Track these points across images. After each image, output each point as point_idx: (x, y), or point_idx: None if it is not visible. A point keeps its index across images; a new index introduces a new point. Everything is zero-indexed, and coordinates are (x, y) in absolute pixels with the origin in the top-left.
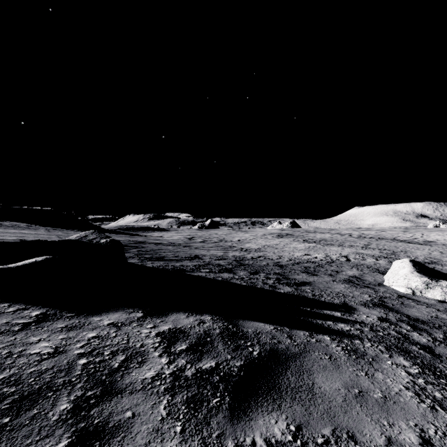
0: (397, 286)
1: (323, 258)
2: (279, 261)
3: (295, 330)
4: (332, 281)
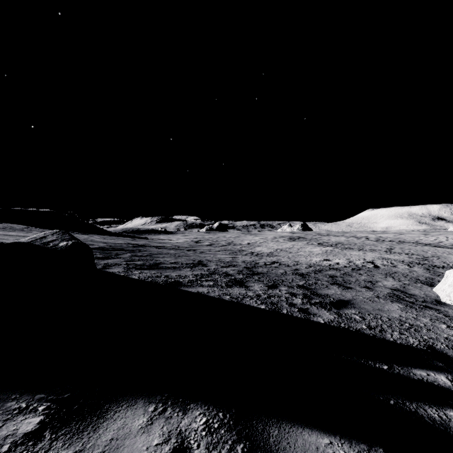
0: None
1: (347, 264)
2: (297, 268)
3: None
4: (375, 297)
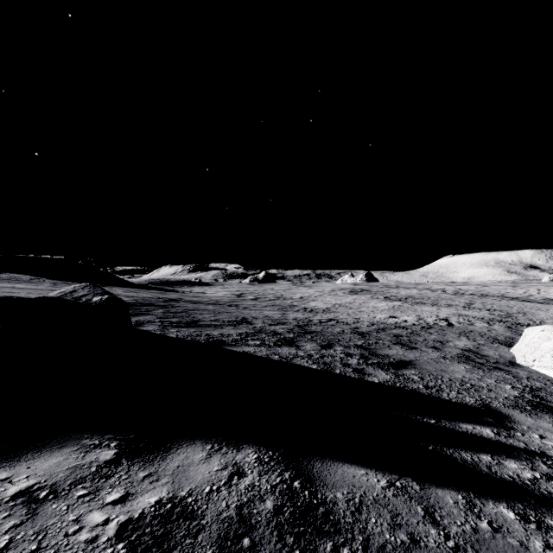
0: (542, 368)
1: (416, 322)
2: (357, 326)
3: (433, 489)
4: (442, 358)
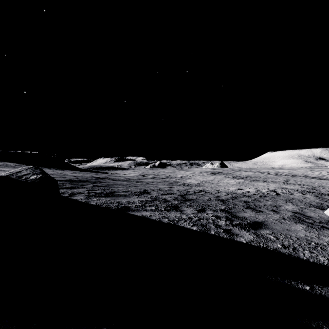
0: None
1: (255, 192)
2: (218, 195)
3: None
4: (282, 219)
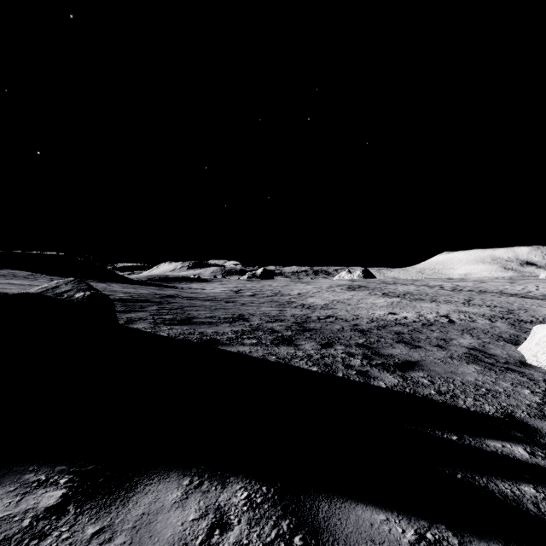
0: None
1: (416, 319)
2: (356, 323)
3: (476, 544)
4: (449, 358)
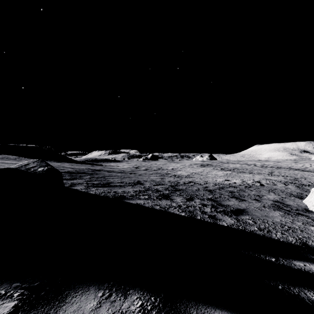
0: None
1: (241, 183)
2: (206, 186)
3: None
4: (263, 207)
